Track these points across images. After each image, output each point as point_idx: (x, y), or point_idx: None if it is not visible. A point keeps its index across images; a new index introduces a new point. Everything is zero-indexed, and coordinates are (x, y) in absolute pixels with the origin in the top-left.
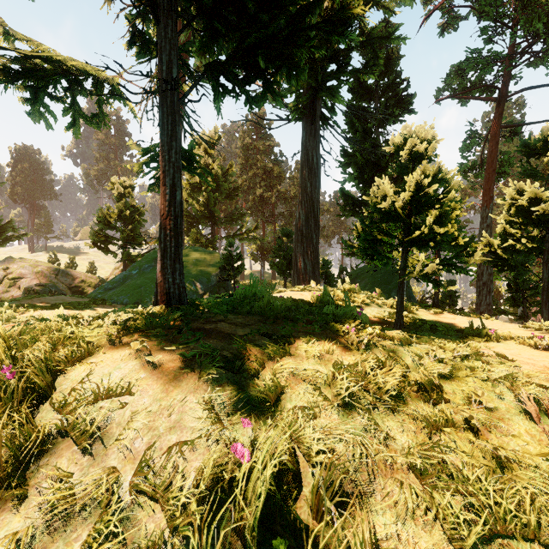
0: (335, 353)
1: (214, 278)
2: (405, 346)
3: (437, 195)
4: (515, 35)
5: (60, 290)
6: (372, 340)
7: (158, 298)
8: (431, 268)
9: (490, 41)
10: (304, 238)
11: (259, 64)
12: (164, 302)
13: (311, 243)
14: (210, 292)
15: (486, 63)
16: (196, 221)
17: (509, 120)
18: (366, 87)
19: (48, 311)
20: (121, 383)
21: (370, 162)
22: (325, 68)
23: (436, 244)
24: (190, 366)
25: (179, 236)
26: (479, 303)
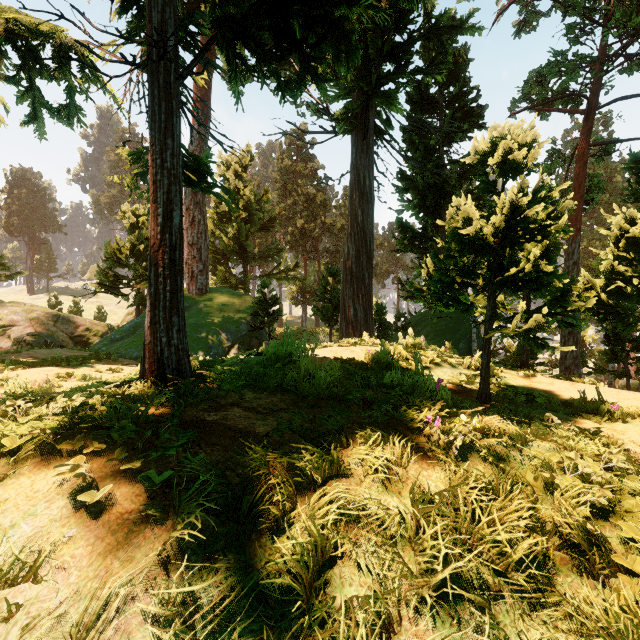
0: (412, 466)
1: (244, 326)
2: (516, 446)
3: (541, 219)
4: (610, 32)
5: (58, 341)
6: (468, 440)
7: (145, 367)
8: (535, 321)
9: (577, 41)
10: (354, 278)
11: (294, 32)
12: (154, 372)
13: (363, 284)
14: (240, 343)
15: (573, 66)
16: (224, 258)
17: (598, 137)
18: (428, 96)
19: (33, 370)
20: (20, 556)
21: (433, 186)
22: (379, 72)
23: (537, 288)
24: (160, 511)
25: (178, 276)
26: (565, 356)
